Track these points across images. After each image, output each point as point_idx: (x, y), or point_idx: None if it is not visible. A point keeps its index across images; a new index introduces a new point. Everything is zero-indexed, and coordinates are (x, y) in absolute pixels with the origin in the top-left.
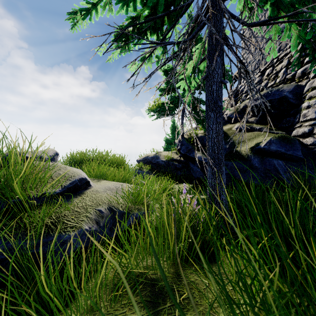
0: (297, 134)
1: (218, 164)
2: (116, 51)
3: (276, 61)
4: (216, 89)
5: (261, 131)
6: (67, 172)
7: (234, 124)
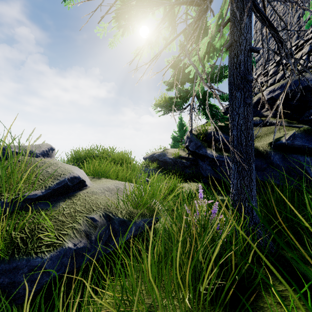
0: None
1: (246, 160)
2: (118, 33)
3: (295, 49)
4: (243, 60)
5: (280, 125)
6: (57, 169)
7: None
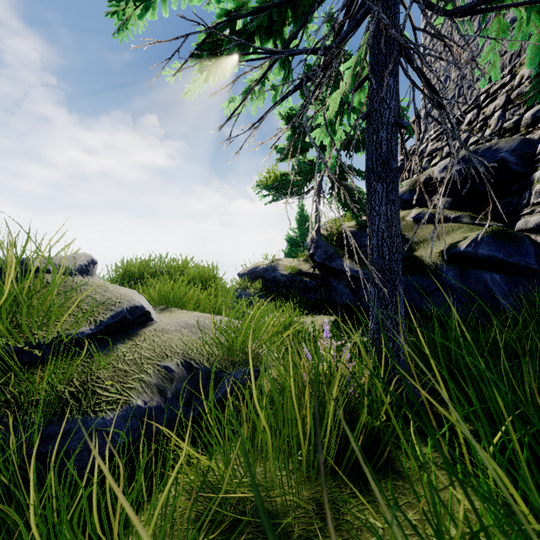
0: (527, 227)
1: (390, 281)
2: (200, 76)
3: (484, 99)
4: (386, 137)
5: (459, 222)
6: (109, 295)
7: (410, 210)
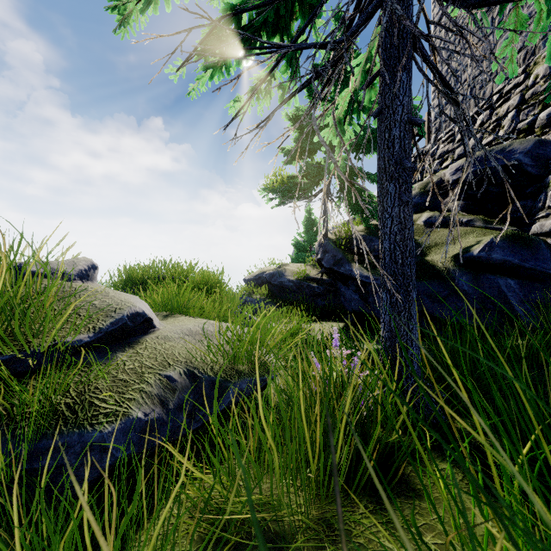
0: (542, 231)
1: (403, 286)
2: (204, 75)
3: (497, 99)
4: (399, 135)
5: (472, 226)
6: (109, 301)
7: (420, 214)
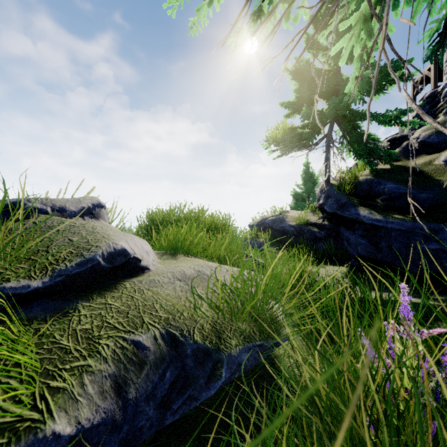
0: None
1: None
2: (204, 3)
3: None
4: None
5: None
6: (89, 238)
7: (438, 154)
